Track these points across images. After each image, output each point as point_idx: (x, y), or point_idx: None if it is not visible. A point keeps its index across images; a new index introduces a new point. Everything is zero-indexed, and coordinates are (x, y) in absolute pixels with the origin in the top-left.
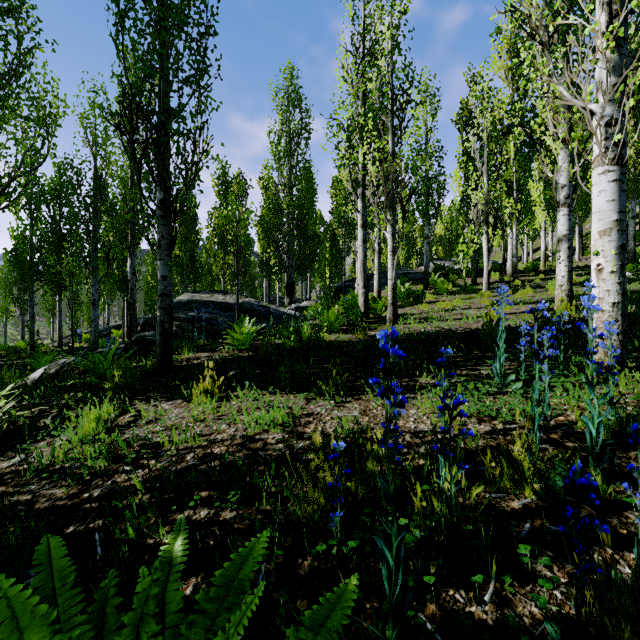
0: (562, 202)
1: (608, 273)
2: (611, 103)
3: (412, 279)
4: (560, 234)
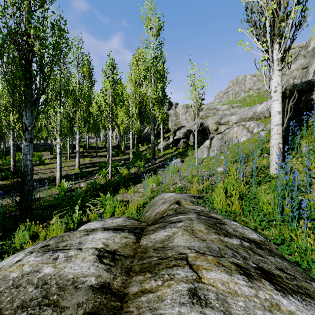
0: (77, 143)
1: (58, 171)
2: (59, 145)
3: (47, 148)
4: (77, 151)
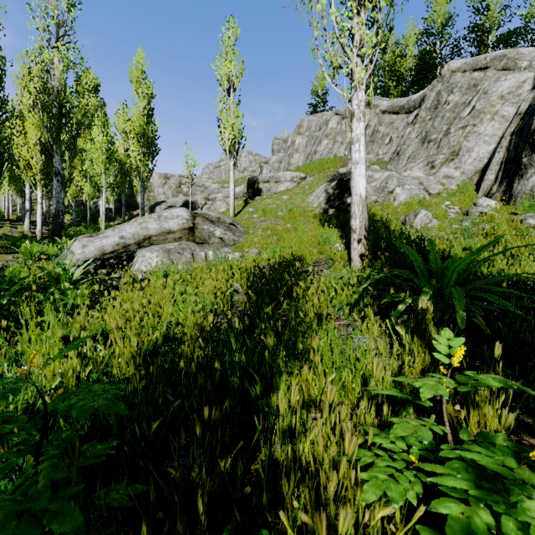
0: (28, 199)
1: (40, 223)
2: (41, 194)
3: None
4: (27, 209)
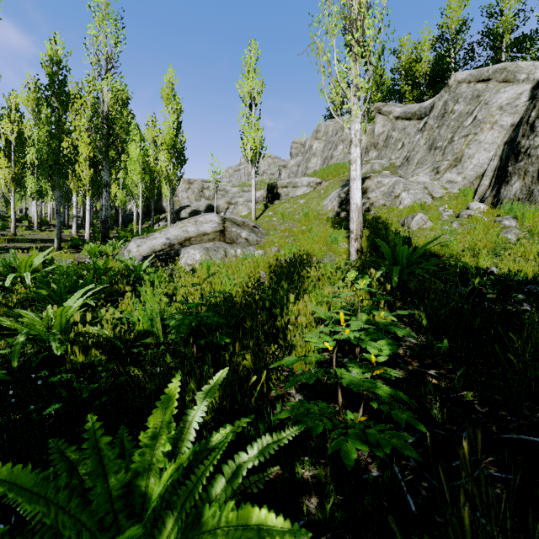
0: (75, 206)
1: (89, 227)
2: (89, 202)
3: None
4: (74, 215)
